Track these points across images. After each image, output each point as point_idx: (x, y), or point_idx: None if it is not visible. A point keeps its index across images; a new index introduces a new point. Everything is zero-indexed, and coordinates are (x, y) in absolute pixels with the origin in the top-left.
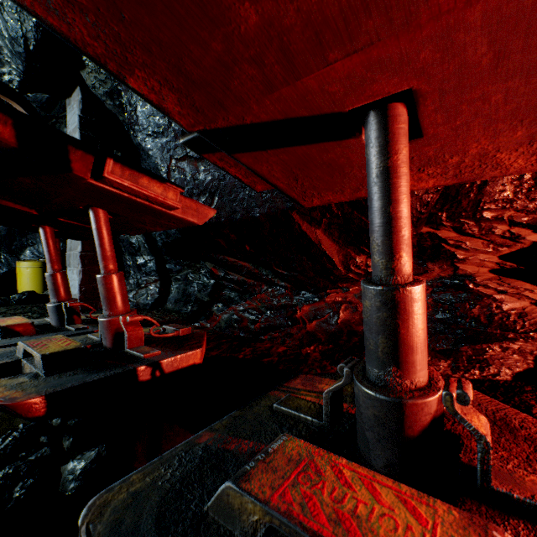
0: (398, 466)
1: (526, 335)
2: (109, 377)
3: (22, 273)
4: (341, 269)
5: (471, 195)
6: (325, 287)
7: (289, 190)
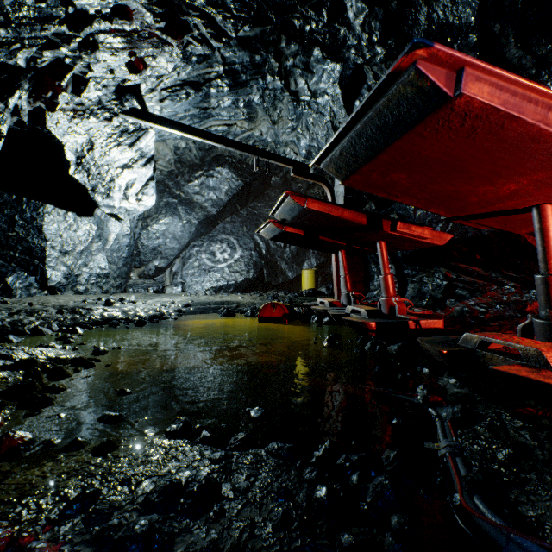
0: None
1: None
2: (396, 322)
3: (304, 277)
4: None
5: None
6: None
7: (501, 228)
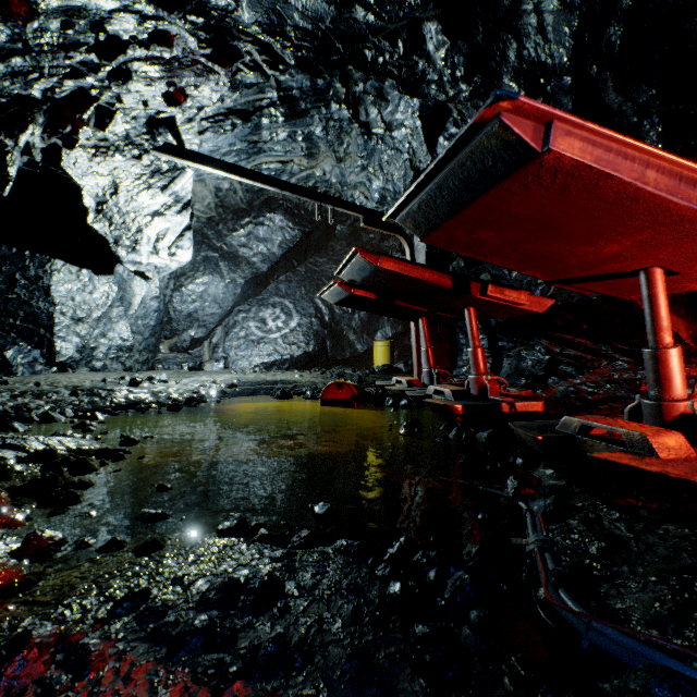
0: None
1: None
2: (487, 404)
3: (377, 350)
4: (690, 344)
5: None
6: None
7: (608, 294)
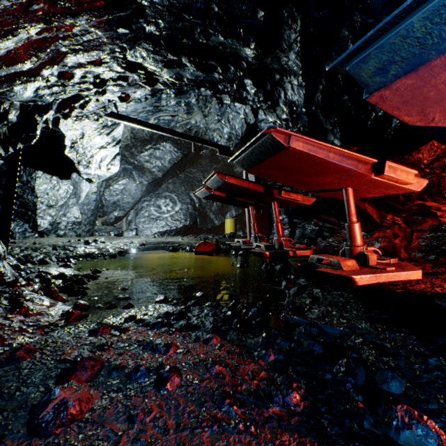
0: None
1: None
2: (282, 252)
3: (227, 224)
4: (378, 221)
5: (435, 187)
6: (372, 230)
7: (335, 197)
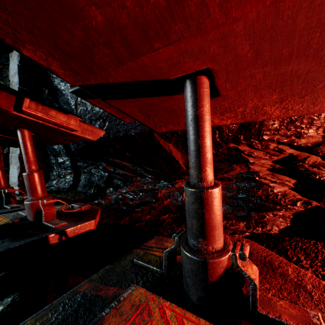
0: (205, 300)
1: (286, 207)
2: (27, 243)
3: None
4: (184, 168)
5: (257, 125)
6: (175, 178)
7: (145, 122)
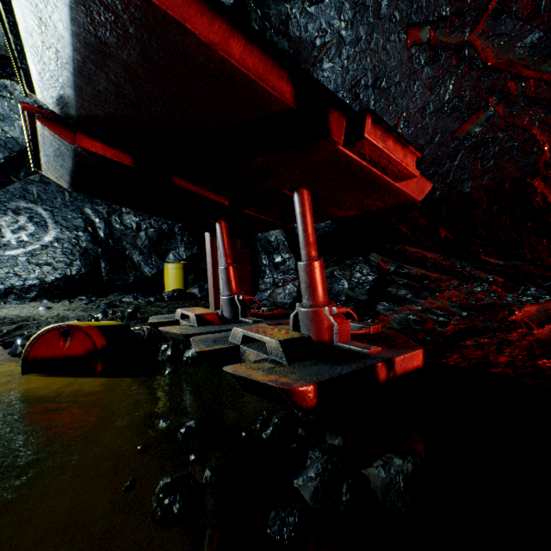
0: None
1: None
2: (357, 371)
3: (168, 273)
4: None
5: None
6: None
7: None
